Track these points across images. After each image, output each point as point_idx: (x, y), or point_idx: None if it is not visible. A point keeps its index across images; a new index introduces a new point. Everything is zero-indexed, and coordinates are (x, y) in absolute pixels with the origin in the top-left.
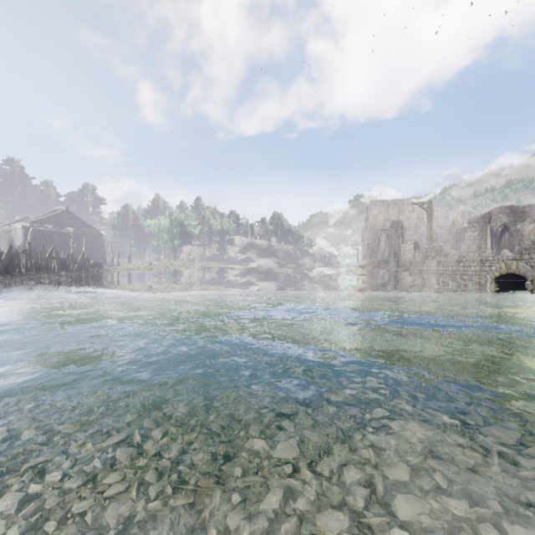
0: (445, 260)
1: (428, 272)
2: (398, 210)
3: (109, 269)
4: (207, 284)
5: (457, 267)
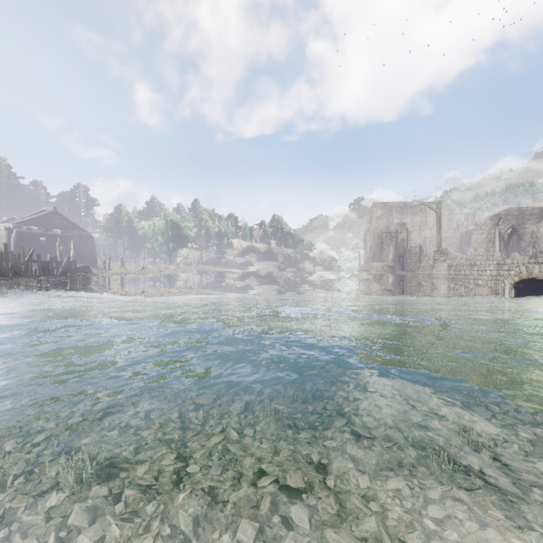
0: (456, 263)
1: (438, 276)
2: (401, 212)
3: (97, 273)
4: (203, 289)
5: (471, 271)
